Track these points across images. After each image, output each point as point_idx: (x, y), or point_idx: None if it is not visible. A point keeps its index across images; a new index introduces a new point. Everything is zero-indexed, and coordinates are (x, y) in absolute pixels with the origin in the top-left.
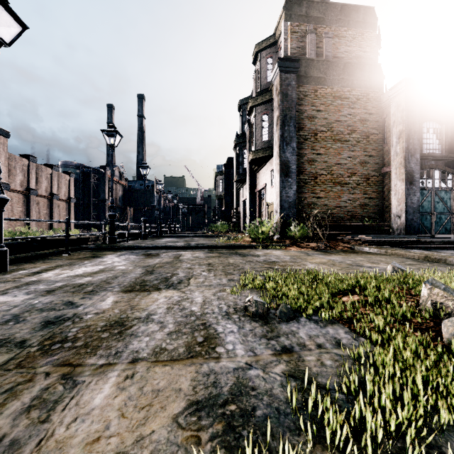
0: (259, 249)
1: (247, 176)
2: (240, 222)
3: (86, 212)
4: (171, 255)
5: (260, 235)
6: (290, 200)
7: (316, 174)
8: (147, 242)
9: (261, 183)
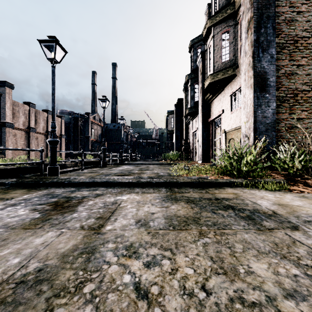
0: (244, 188)
1: (199, 108)
2: (190, 151)
3: (76, 145)
4: (99, 206)
5: (242, 167)
6: (267, 121)
7: (295, 91)
8: (102, 170)
9: (215, 111)
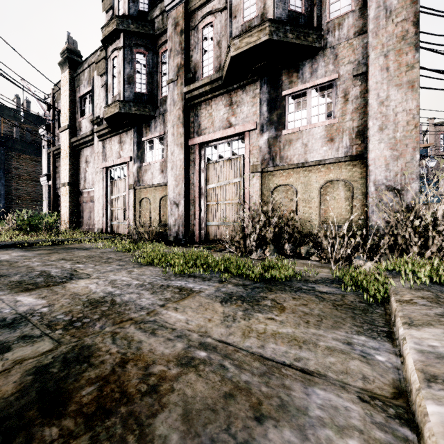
0: None
1: None
2: None
3: None
4: None
5: None
6: (0, 208)
7: (20, 196)
8: None
9: None
